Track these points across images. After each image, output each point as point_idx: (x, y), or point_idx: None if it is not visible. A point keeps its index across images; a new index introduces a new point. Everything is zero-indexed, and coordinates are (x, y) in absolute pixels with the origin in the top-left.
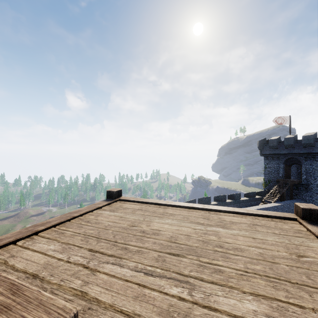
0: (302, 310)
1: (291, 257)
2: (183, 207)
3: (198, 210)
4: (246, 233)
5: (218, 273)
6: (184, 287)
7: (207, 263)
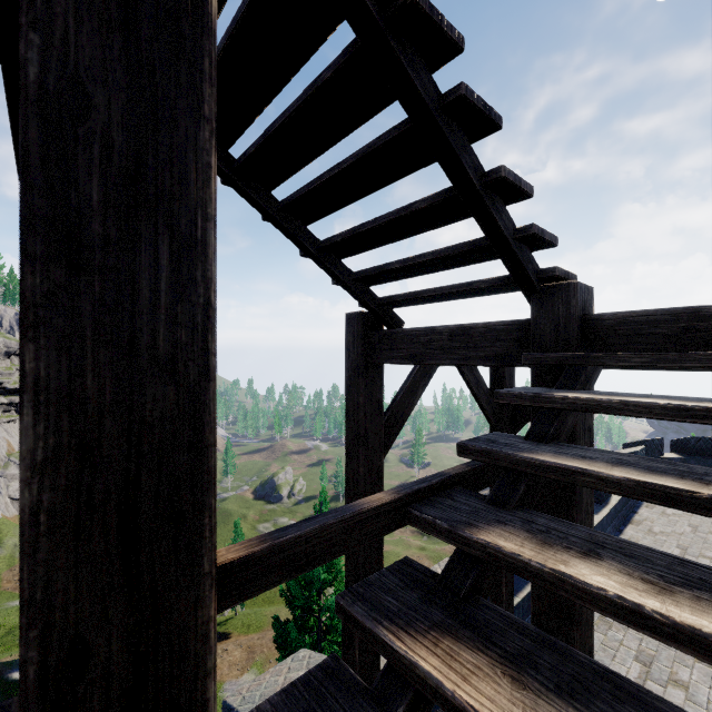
0: None
1: None
2: None
3: None
4: None
5: None
6: None
7: None
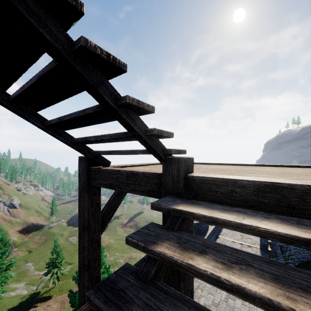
0: (297, 176)
1: (305, 172)
2: (224, 164)
3: (237, 165)
4: (274, 169)
5: (248, 172)
6: (227, 173)
7: (242, 171)
